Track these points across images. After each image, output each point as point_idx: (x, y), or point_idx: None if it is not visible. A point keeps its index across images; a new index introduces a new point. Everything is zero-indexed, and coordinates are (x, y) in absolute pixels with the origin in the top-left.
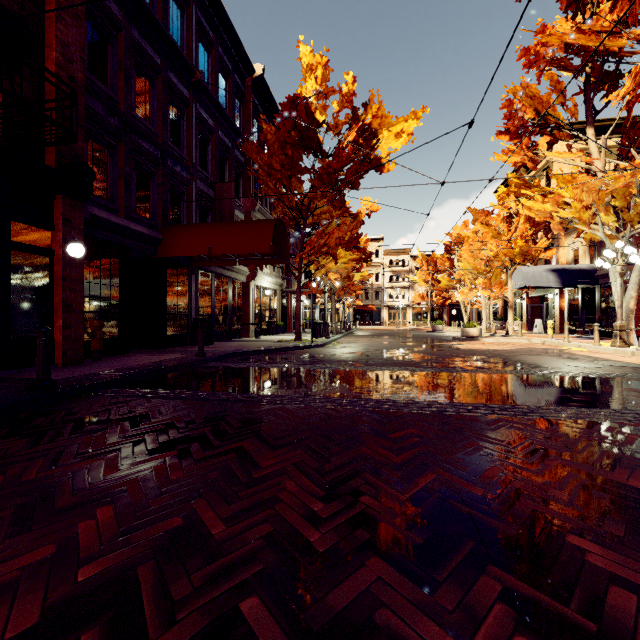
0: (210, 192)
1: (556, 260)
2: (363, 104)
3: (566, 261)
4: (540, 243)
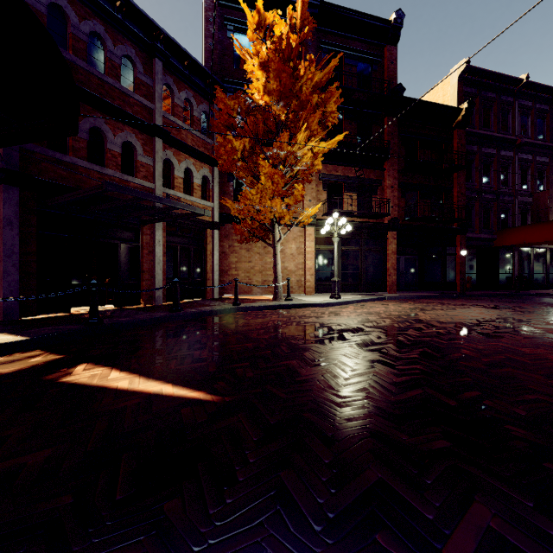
0: (529, 199)
1: None
2: None
3: None
4: None
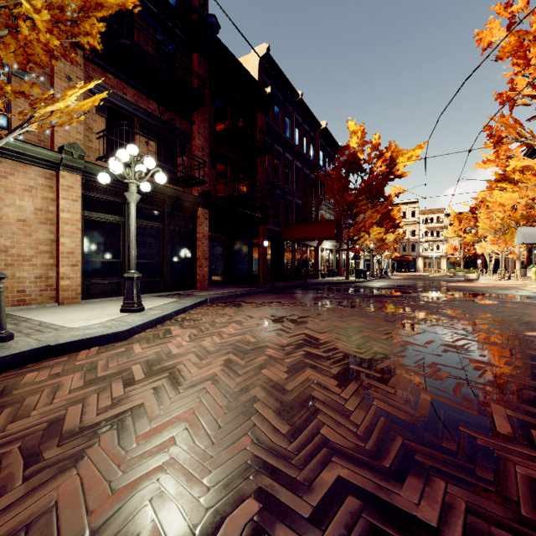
0: (300, 202)
1: None
2: (385, 148)
3: None
4: None
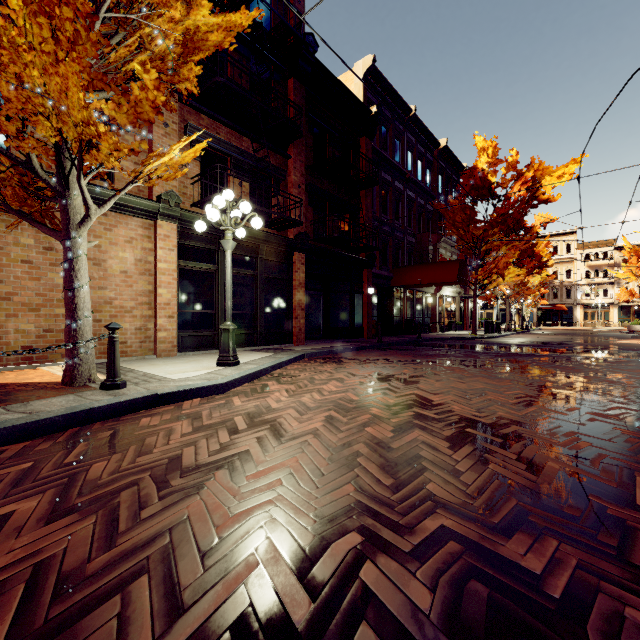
0: (413, 240)
1: None
2: (525, 166)
3: None
4: None
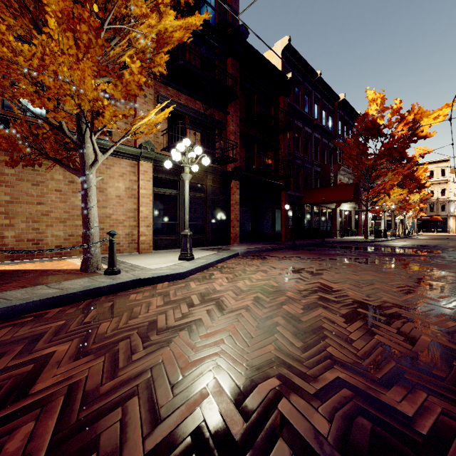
0: (318, 169)
1: None
2: (407, 111)
3: None
4: None
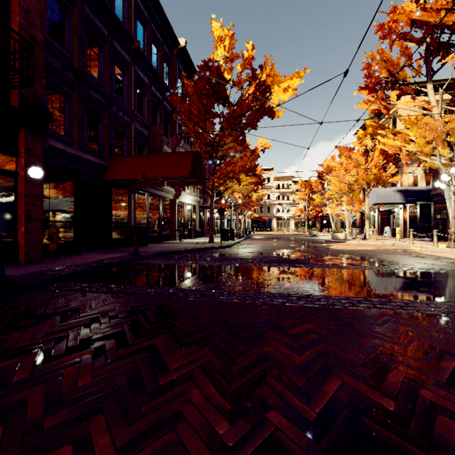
0: (145, 132)
1: (400, 183)
2: (260, 66)
3: (408, 184)
4: (389, 171)
